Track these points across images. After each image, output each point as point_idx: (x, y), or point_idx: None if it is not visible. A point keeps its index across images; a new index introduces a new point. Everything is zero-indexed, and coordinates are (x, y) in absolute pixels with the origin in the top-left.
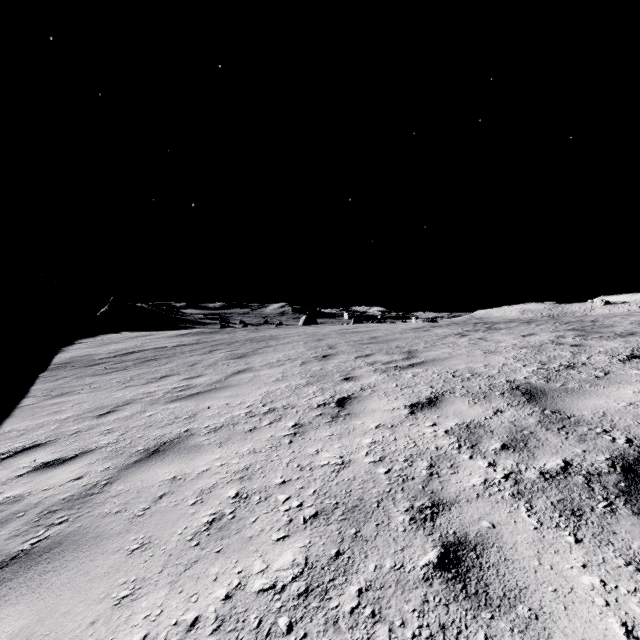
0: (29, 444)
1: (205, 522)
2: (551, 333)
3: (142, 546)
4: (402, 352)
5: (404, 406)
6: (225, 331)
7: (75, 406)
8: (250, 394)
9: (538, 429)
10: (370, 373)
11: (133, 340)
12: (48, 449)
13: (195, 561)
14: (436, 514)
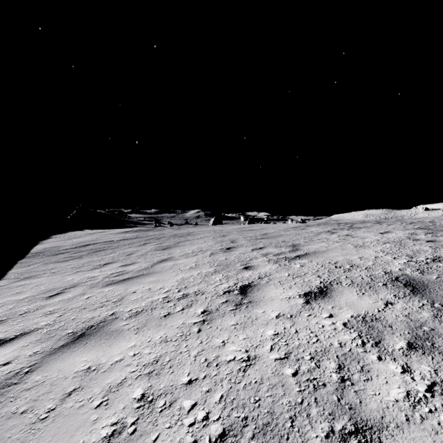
0: None
1: (103, 436)
2: (404, 231)
3: None
4: (288, 245)
5: (299, 295)
6: (156, 229)
7: (34, 288)
8: (169, 280)
9: (437, 325)
10: (265, 263)
11: (91, 235)
12: None
13: None
14: None
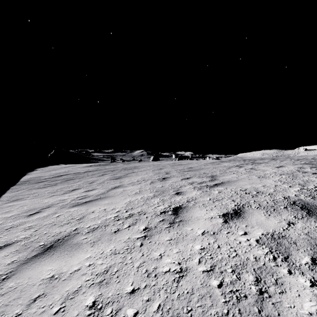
0: None
1: None
2: (294, 165)
3: None
4: (208, 176)
5: (218, 215)
6: (112, 164)
7: (19, 208)
8: (119, 202)
9: None
10: (191, 190)
11: (64, 168)
12: None
13: None
14: None
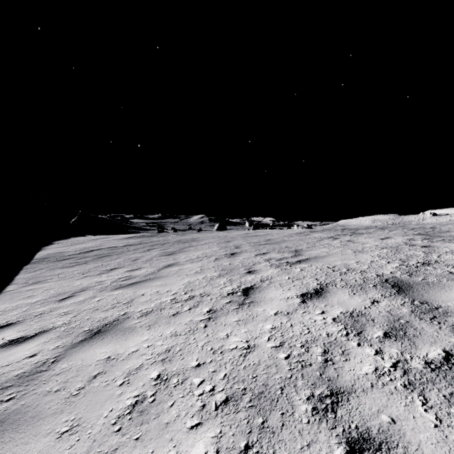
0: (3, 323)
1: (129, 405)
2: (403, 237)
3: (71, 429)
4: (290, 251)
5: (296, 296)
6: (160, 235)
7: (44, 292)
8: (175, 284)
9: (412, 318)
10: (267, 267)
11: (94, 241)
12: (16, 328)
13: (115, 449)
14: (336, 404)
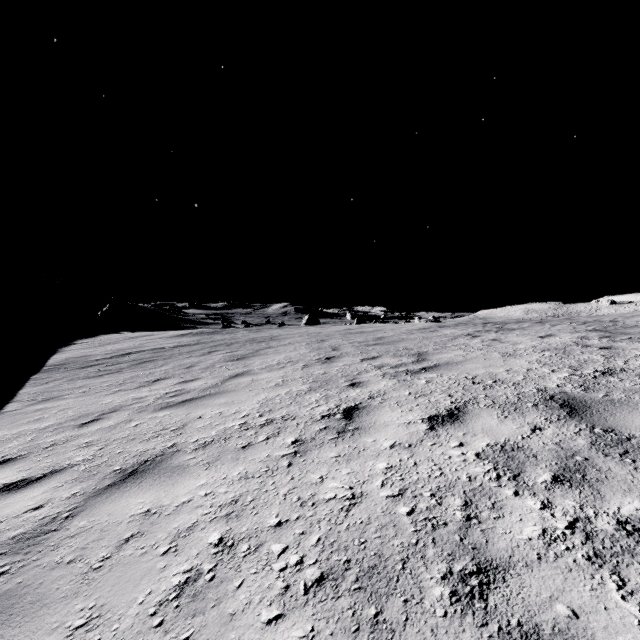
0: None
1: (175, 584)
2: (572, 334)
3: (88, 622)
4: (411, 354)
5: (421, 419)
6: (226, 331)
7: (59, 413)
8: (247, 401)
9: (593, 454)
10: (378, 378)
11: (132, 340)
12: (16, 466)
13: None
14: (486, 587)
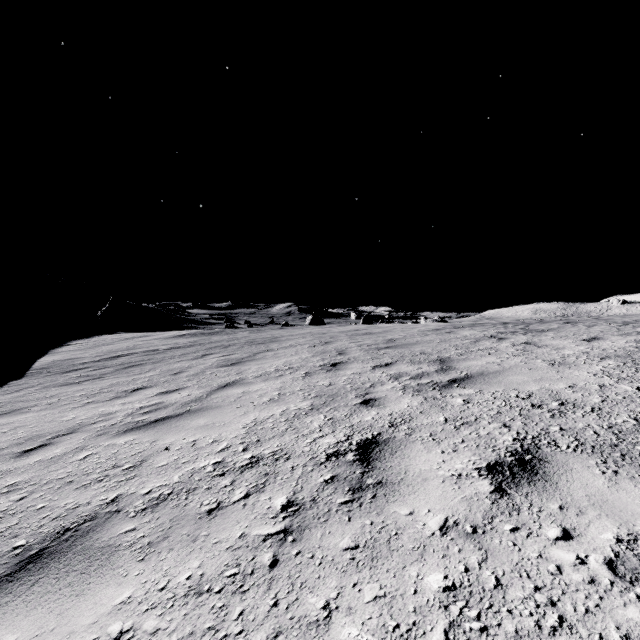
0: None
1: None
2: (624, 337)
3: None
4: (431, 360)
5: (477, 470)
6: (225, 332)
7: (7, 433)
8: (231, 424)
9: None
10: (398, 393)
11: (126, 342)
12: None
13: None
14: None
